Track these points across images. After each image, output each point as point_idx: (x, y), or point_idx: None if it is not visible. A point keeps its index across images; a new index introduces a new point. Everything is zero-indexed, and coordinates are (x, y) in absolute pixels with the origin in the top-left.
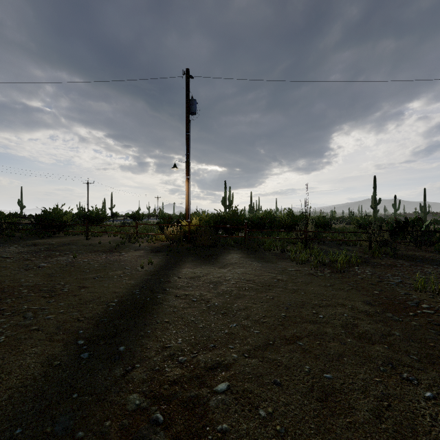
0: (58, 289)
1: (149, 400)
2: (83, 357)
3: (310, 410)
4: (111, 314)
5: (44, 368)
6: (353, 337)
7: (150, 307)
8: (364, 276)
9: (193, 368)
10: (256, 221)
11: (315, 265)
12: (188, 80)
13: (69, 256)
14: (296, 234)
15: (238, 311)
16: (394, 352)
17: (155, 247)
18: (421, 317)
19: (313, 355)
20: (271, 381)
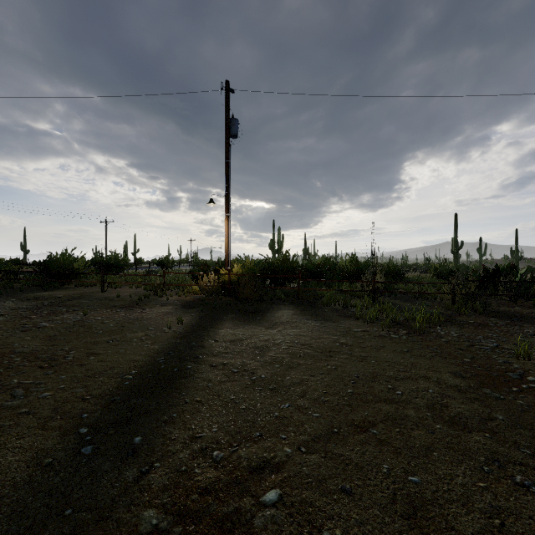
0: (61, 356)
1: (171, 518)
2: (84, 453)
3: (393, 532)
4: (127, 391)
5: (30, 469)
6: (443, 422)
7: (178, 381)
8: (449, 339)
9: (232, 468)
10: (312, 269)
11: (388, 324)
12: (227, 95)
13: (78, 313)
14: (362, 285)
15: (292, 385)
16: (499, 443)
17: (186, 302)
18: (528, 394)
19: (393, 448)
20: (338, 488)
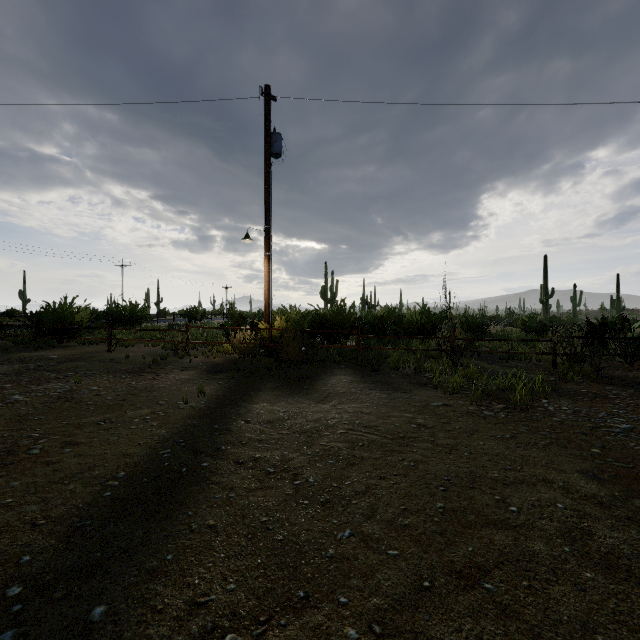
0: (24, 447)
1: None
2: None
3: None
4: (104, 508)
5: None
6: (593, 565)
7: (185, 490)
8: (563, 418)
9: None
10: (373, 323)
11: (478, 396)
12: (268, 103)
13: (68, 381)
14: (437, 343)
15: (353, 496)
16: None
17: (214, 365)
18: None
19: (526, 624)
20: None
